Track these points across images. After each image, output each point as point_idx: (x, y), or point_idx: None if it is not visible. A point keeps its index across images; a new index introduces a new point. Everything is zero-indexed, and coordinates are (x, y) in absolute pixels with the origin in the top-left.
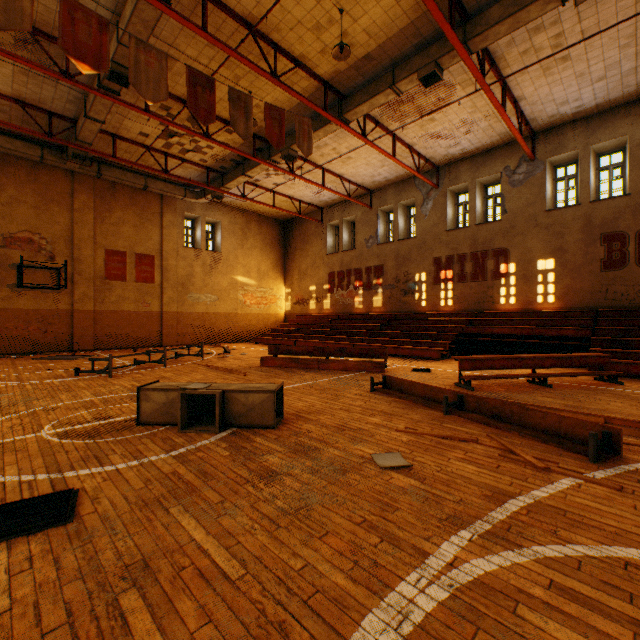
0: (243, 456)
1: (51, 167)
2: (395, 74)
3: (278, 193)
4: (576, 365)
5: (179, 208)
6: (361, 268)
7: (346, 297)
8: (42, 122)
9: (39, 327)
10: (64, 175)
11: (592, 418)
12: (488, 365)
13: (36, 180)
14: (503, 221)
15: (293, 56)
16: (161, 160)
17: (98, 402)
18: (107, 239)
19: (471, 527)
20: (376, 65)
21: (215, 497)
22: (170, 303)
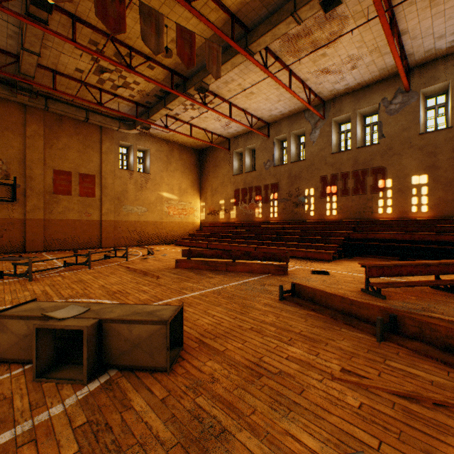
0: None
1: (6, 101)
2: (296, 2)
3: (194, 126)
4: None
5: (115, 138)
6: (260, 185)
7: (248, 209)
8: None
9: None
10: (18, 108)
11: None
12: (395, 272)
13: None
14: (381, 144)
15: None
16: (97, 95)
17: None
18: (55, 161)
19: None
20: None
21: None
22: (108, 213)
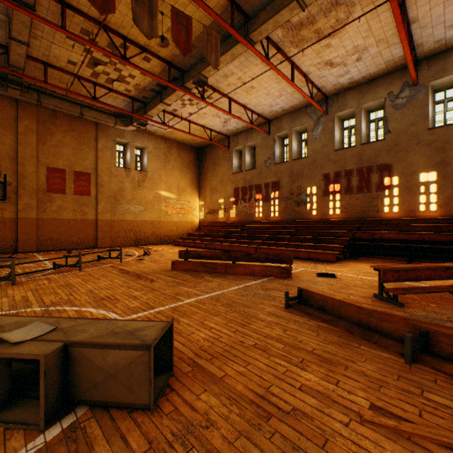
0: None
1: None
2: None
3: (193, 122)
4: None
5: (112, 135)
6: (261, 184)
7: (248, 208)
8: None
9: None
10: (9, 103)
11: None
12: (412, 276)
13: None
14: (387, 140)
15: None
16: (92, 90)
17: None
18: (48, 158)
19: None
20: None
21: None
22: (104, 212)
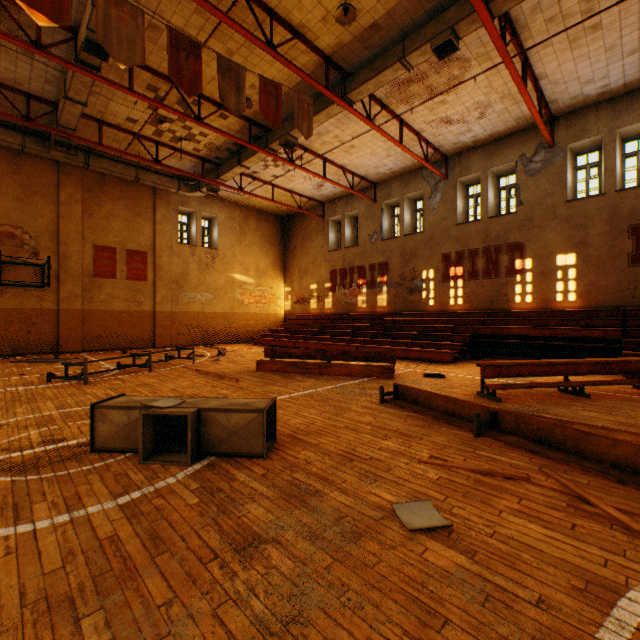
0: (216, 506)
1: (35, 157)
2: (405, 45)
3: (277, 186)
4: (615, 371)
5: (173, 202)
6: (364, 265)
7: (349, 296)
8: (21, 106)
9: (21, 327)
10: (49, 166)
11: None
12: (515, 372)
13: (18, 170)
14: (518, 213)
15: (291, 25)
16: (152, 149)
17: (57, 417)
18: (96, 234)
19: None
20: (384, 36)
21: (160, 592)
22: (163, 302)
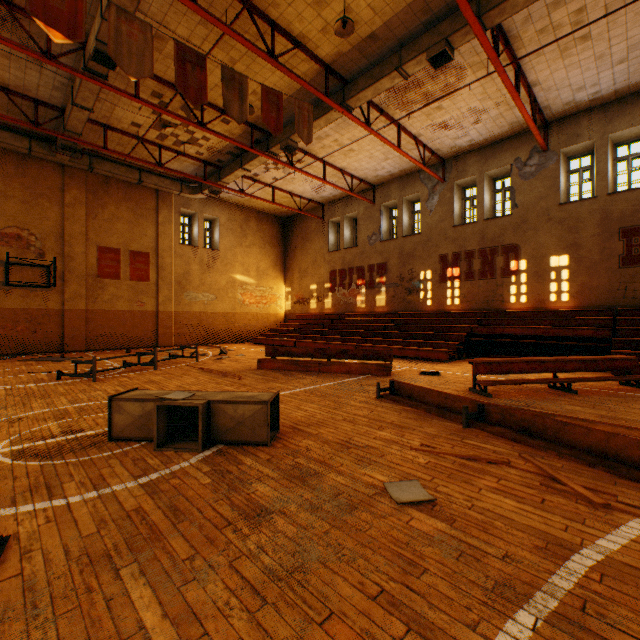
0: (227, 485)
1: (40, 160)
2: (402, 55)
3: (278, 188)
4: (601, 369)
5: (175, 204)
6: (363, 266)
7: (348, 296)
8: (28, 111)
9: (28, 327)
10: (54, 169)
11: (636, 433)
12: (506, 369)
13: (25, 174)
14: (513, 216)
15: (292, 36)
16: (155, 153)
17: (72, 411)
18: (100, 236)
19: (530, 604)
20: (381, 46)
21: (184, 549)
22: (166, 302)
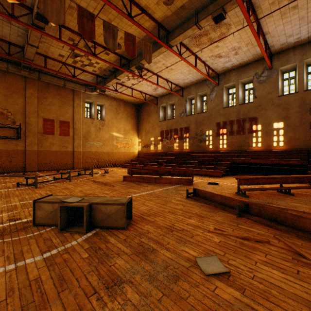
0: (97, 258)
1: (13, 74)
2: (198, 16)
3: (134, 89)
4: (306, 182)
5: (83, 97)
6: (177, 128)
7: (169, 143)
8: (6, 48)
9: (7, 159)
10: (20, 79)
11: None
12: (255, 182)
13: (5, 81)
14: (254, 102)
15: (141, 6)
16: (72, 70)
17: (18, 206)
18: (44, 113)
19: None
20: (187, 12)
21: None
22: (78, 146)
